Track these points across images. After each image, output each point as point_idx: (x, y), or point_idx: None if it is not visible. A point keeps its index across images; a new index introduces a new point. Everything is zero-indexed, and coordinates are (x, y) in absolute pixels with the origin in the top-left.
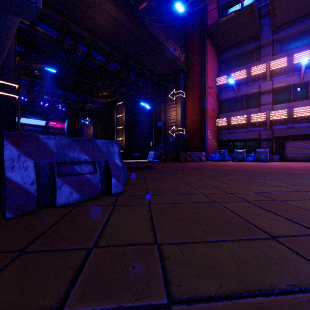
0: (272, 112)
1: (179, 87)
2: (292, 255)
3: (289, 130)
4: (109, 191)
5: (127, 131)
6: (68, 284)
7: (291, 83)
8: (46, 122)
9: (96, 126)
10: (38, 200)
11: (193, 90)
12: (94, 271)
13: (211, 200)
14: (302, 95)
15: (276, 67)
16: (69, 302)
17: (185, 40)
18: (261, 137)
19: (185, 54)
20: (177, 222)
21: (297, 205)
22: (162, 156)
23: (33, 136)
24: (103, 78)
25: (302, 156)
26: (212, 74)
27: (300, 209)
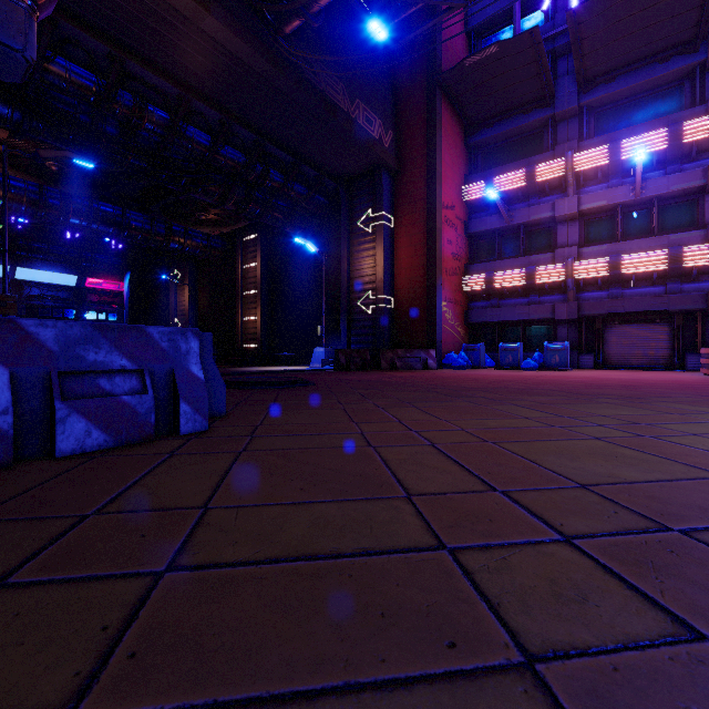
0: (578, 262)
1: (381, 205)
2: (408, 517)
3: (614, 301)
4: (176, 428)
5: (267, 302)
6: (27, 556)
7: (618, 200)
8: (78, 278)
9: (197, 289)
10: (18, 445)
11: (410, 212)
12: (77, 541)
13: (365, 444)
14: (641, 227)
15: (586, 165)
16: (20, 573)
17: (394, 101)
18: (556, 316)
19: (393, 133)
20: (268, 478)
21: (515, 449)
22: (340, 358)
23: (9, 321)
24: (209, 181)
25: (639, 358)
26: (454, 178)
27: (509, 456)
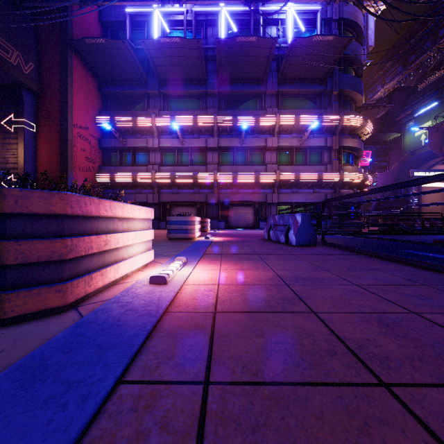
0: (158, 173)
1: (22, 113)
2: None
3: (174, 195)
4: None
5: None
6: None
7: (176, 145)
8: None
9: None
10: None
11: (49, 124)
12: None
13: None
14: (186, 160)
15: (161, 124)
16: None
17: (37, 43)
18: (148, 201)
19: (35, 65)
20: None
21: None
22: None
23: None
24: None
25: None
26: (88, 110)
27: None
